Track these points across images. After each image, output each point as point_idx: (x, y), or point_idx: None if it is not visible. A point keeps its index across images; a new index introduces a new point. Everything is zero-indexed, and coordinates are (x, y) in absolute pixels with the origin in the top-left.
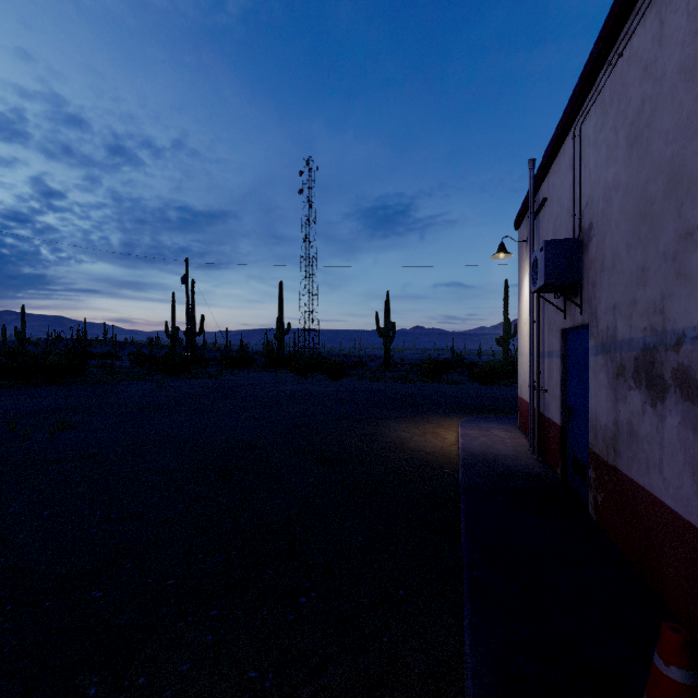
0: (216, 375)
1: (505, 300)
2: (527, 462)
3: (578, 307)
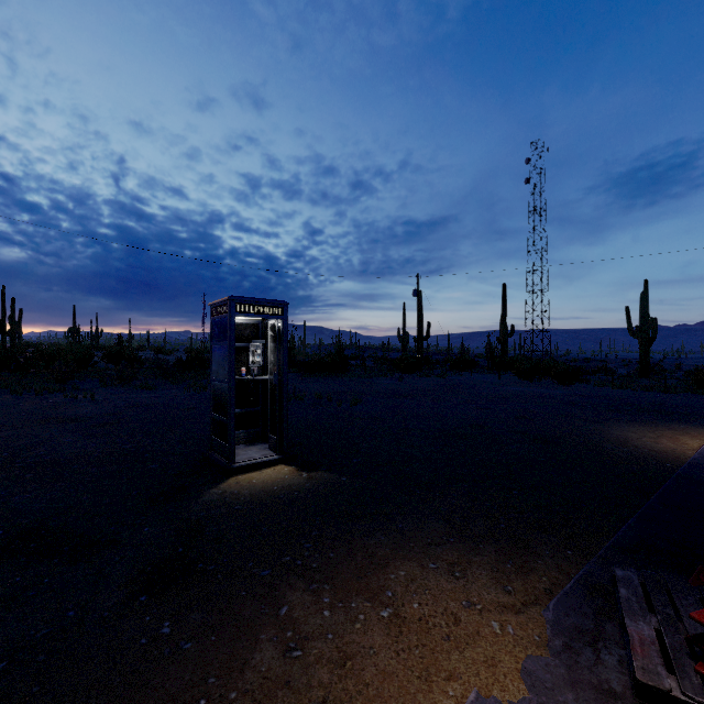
0: (442, 375)
1: None
2: None
3: None
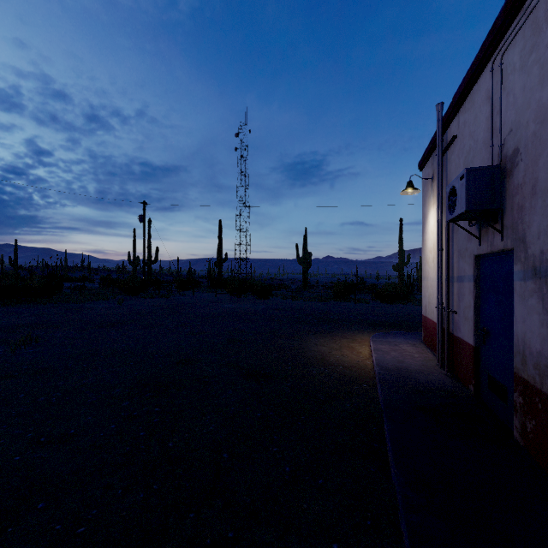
0: (167, 295)
1: (400, 235)
2: (438, 378)
3: (499, 232)
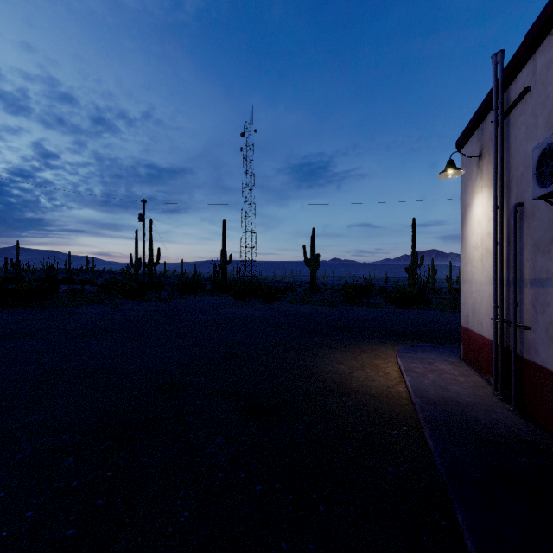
0: (167, 299)
1: (413, 235)
2: (504, 417)
3: None
